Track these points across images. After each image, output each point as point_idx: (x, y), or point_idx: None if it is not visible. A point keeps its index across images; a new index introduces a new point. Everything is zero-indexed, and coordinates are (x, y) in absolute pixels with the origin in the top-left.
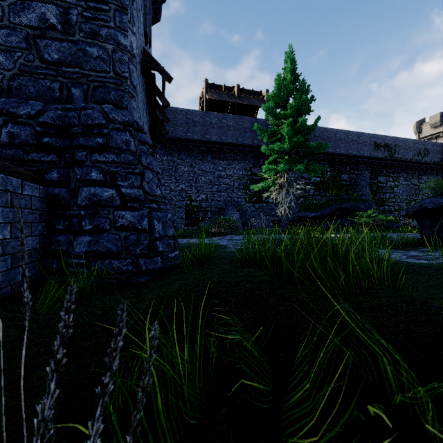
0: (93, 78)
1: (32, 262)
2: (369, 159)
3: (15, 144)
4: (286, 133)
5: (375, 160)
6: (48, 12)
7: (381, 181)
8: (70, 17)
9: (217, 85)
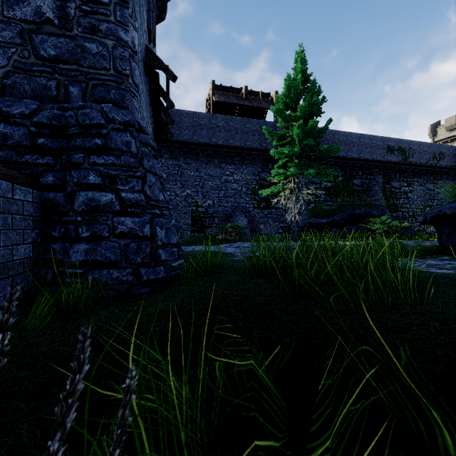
0: (92, 76)
1: (25, 272)
2: (383, 163)
3: (8, 145)
4: (296, 136)
5: (388, 164)
6: (44, 5)
7: (394, 185)
8: (68, 11)
9: (224, 87)
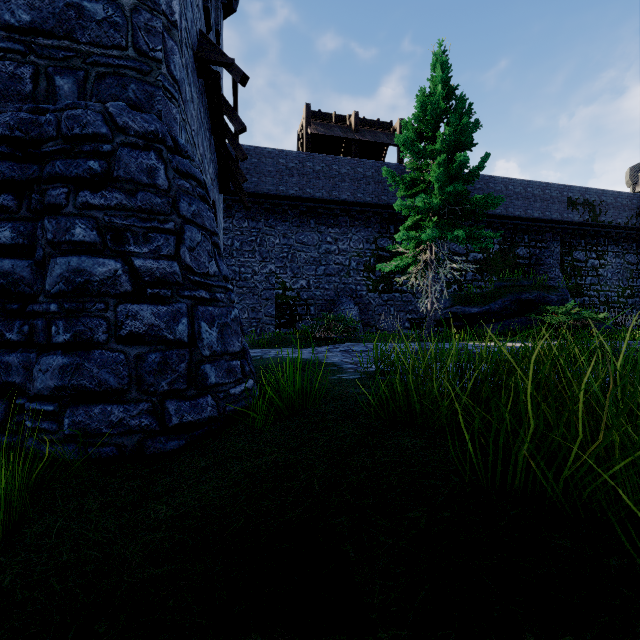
0: (95, 59)
1: None
2: (560, 224)
3: None
4: (435, 180)
5: (569, 225)
6: None
7: (577, 257)
8: None
9: (325, 113)
